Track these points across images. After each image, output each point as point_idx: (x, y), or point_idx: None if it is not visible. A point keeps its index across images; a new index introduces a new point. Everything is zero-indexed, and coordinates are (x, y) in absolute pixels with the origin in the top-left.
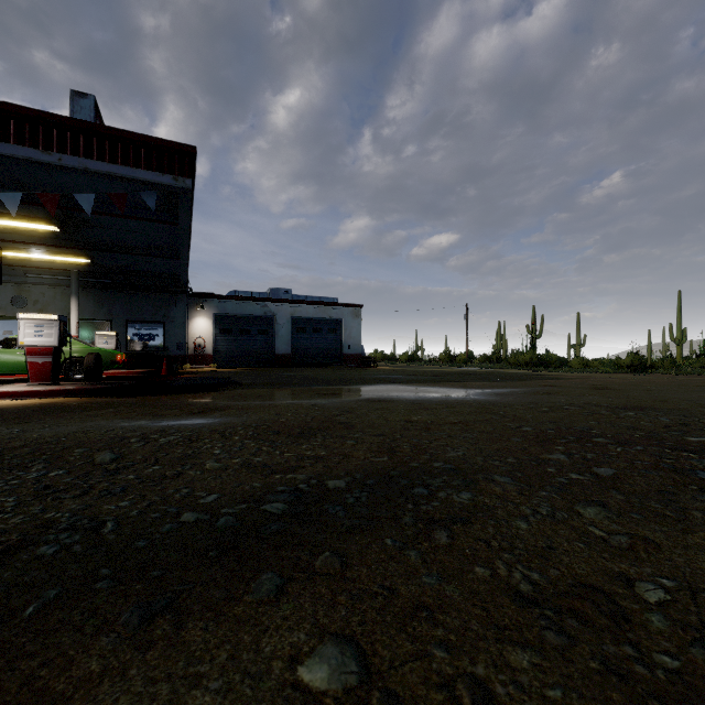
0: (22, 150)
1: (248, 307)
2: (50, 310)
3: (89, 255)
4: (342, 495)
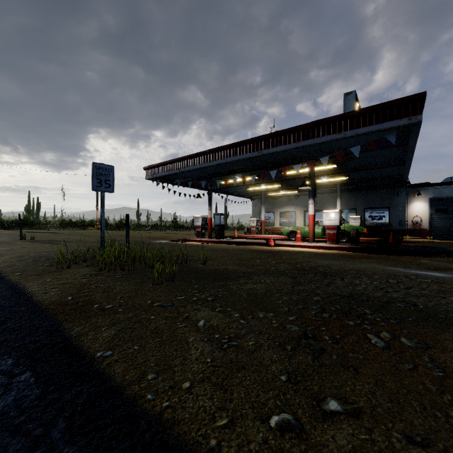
0: (329, 137)
1: None
2: (325, 205)
3: (347, 174)
4: None
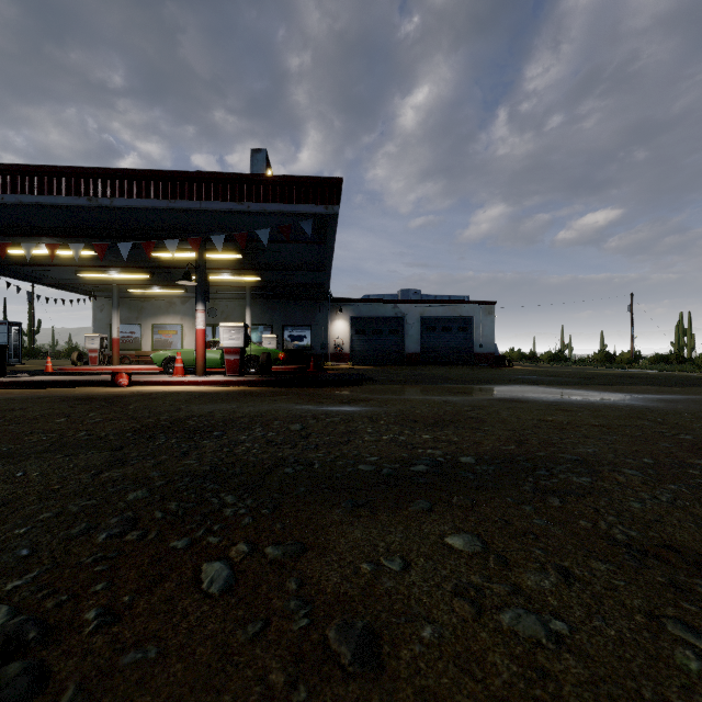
0: (226, 204)
1: (380, 309)
2: (231, 318)
3: (259, 273)
4: (472, 467)
